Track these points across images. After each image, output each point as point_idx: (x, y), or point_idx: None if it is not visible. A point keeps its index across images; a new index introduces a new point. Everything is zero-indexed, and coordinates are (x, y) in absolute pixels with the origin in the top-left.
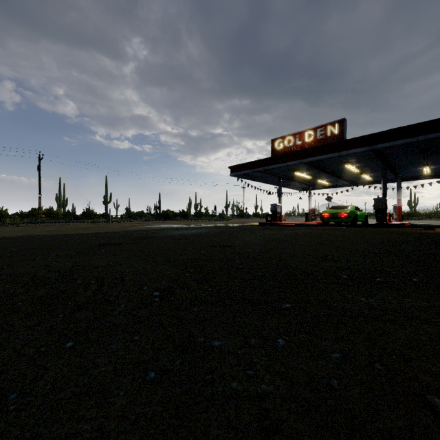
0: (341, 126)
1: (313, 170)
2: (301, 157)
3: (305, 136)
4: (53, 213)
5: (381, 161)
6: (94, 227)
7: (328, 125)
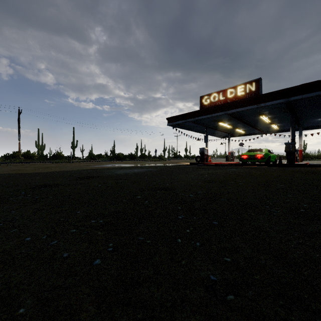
0: (257, 84)
1: (234, 120)
2: (225, 109)
3: (228, 93)
4: (30, 155)
5: (290, 112)
6: (55, 166)
7: (247, 83)
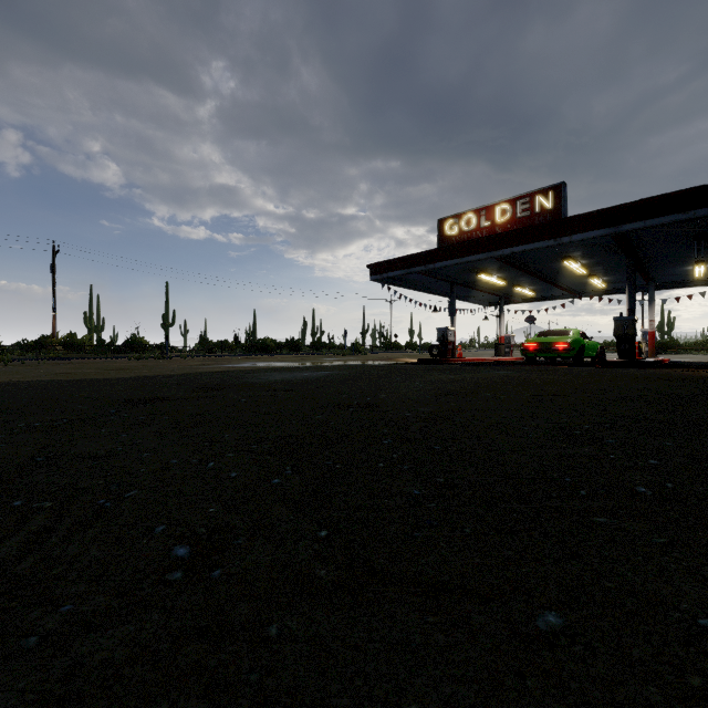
0: (558, 195)
1: (510, 270)
2: (490, 247)
3: (496, 213)
4: (76, 343)
5: (626, 254)
6: (137, 366)
7: (536, 194)
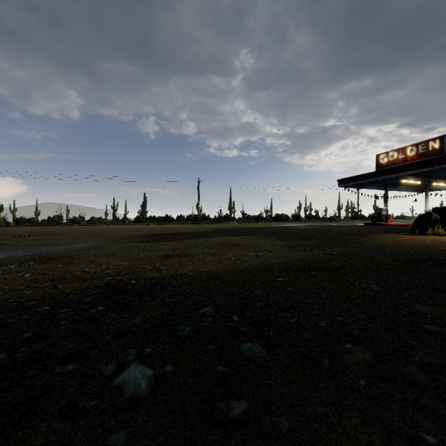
0: (442, 141)
1: (420, 177)
2: (399, 171)
3: (407, 151)
4: (205, 217)
5: None
6: (247, 225)
7: (430, 141)
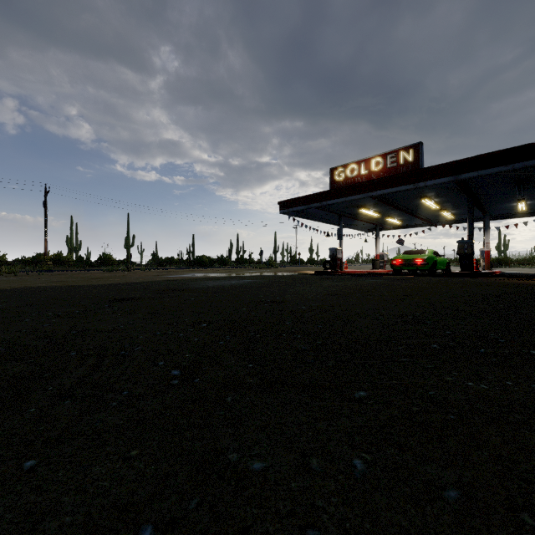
0: (417, 151)
1: (382, 206)
2: (367, 189)
3: (372, 164)
4: (62, 259)
5: (467, 194)
6: (111, 276)
7: (401, 150)
